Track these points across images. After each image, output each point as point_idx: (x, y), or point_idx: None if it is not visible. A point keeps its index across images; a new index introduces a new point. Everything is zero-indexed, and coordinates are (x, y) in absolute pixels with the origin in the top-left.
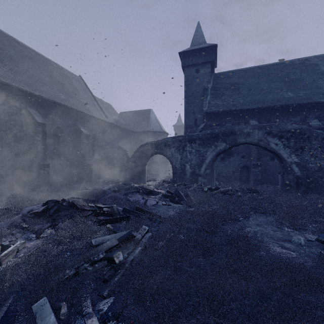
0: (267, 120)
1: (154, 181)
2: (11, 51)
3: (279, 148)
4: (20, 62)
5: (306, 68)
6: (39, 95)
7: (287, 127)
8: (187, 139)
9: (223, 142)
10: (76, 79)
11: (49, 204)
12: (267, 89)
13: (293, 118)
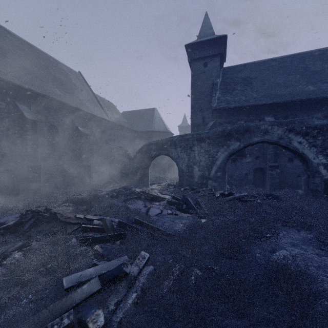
0: (284, 116)
1: (158, 184)
2: (0, 41)
3: (304, 147)
4: (10, 53)
5: (327, 59)
6: (30, 89)
7: (313, 123)
8: (195, 138)
9: (236, 141)
10: (74, 75)
11: (26, 216)
12: (283, 82)
13: (314, 114)
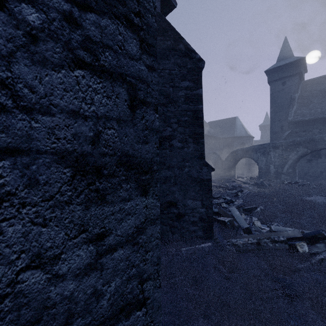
0: None
1: (242, 178)
2: None
3: None
4: None
5: None
6: None
7: None
8: (271, 146)
9: (304, 148)
10: None
11: None
12: None
13: None
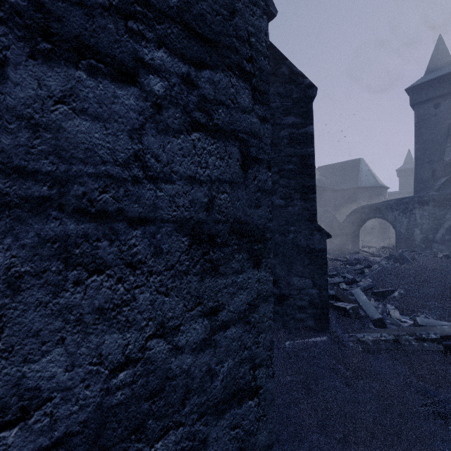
0: None
1: (370, 248)
2: None
3: None
4: None
5: None
6: None
7: None
8: (415, 201)
9: None
10: None
11: None
12: None
13: None
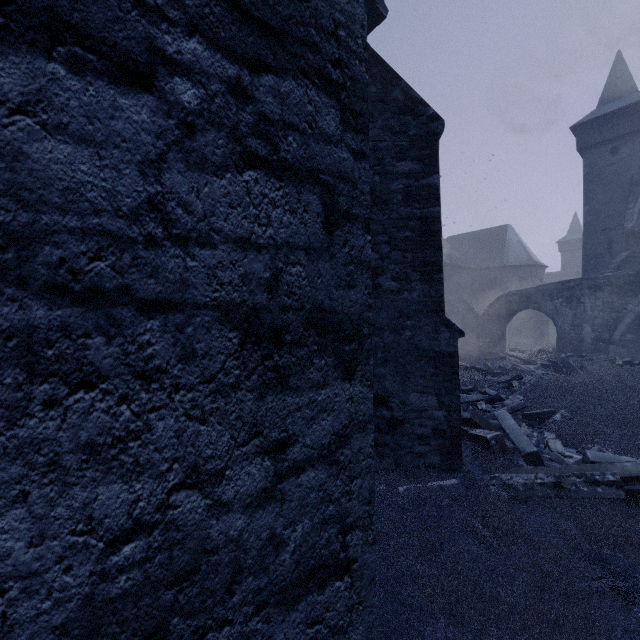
0: None
1: (520, 352)
2: None
3: None
4: None
5: None
6: None
7: None
8: (585, 286)
9: None
10: None
11: None
12: None
13: None
